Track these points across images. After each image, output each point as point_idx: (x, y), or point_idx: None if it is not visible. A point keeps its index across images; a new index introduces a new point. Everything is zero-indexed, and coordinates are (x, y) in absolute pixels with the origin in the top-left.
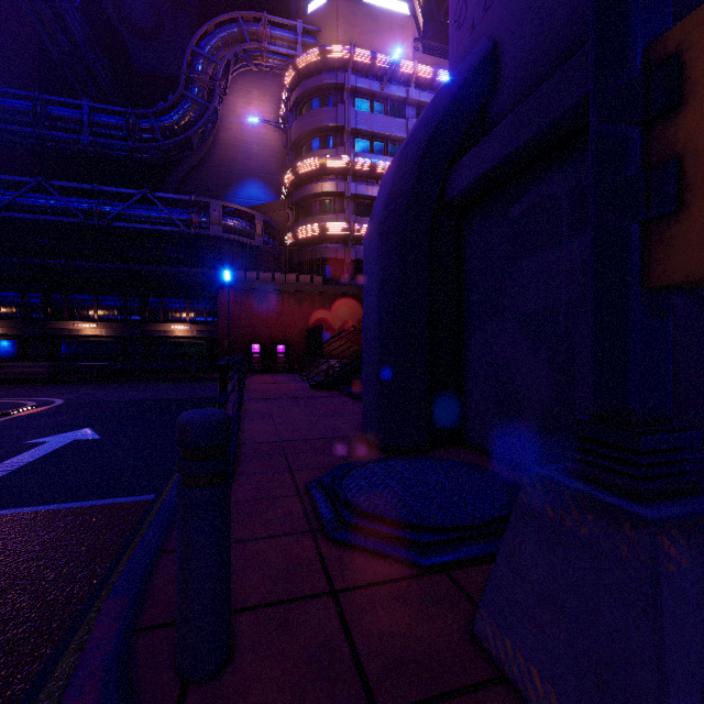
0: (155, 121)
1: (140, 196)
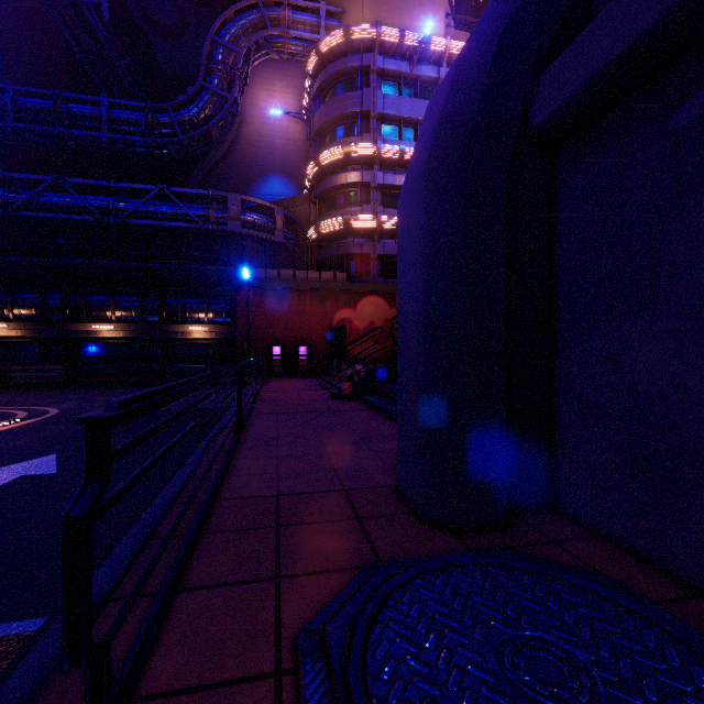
0: (174, 115)
1: (156, 191)
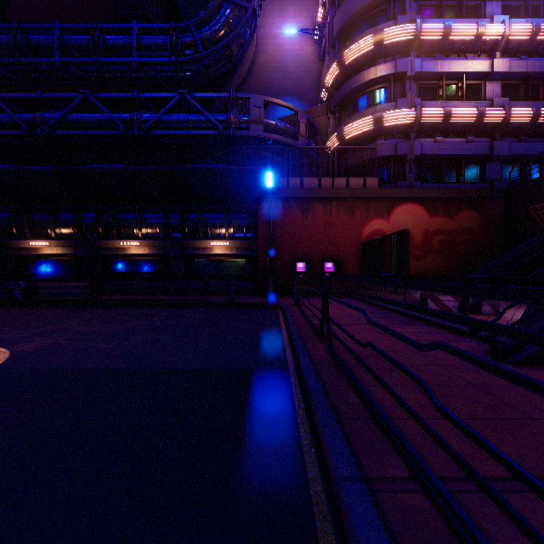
0: (196, 33)
1: (177, 98)
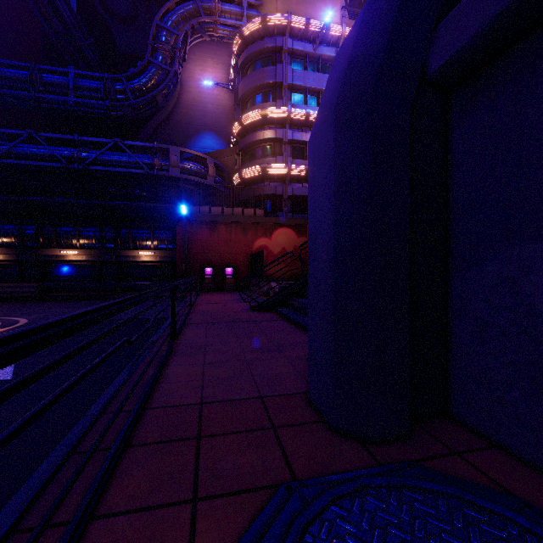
0: (127, 84)
1: (112, 144)
